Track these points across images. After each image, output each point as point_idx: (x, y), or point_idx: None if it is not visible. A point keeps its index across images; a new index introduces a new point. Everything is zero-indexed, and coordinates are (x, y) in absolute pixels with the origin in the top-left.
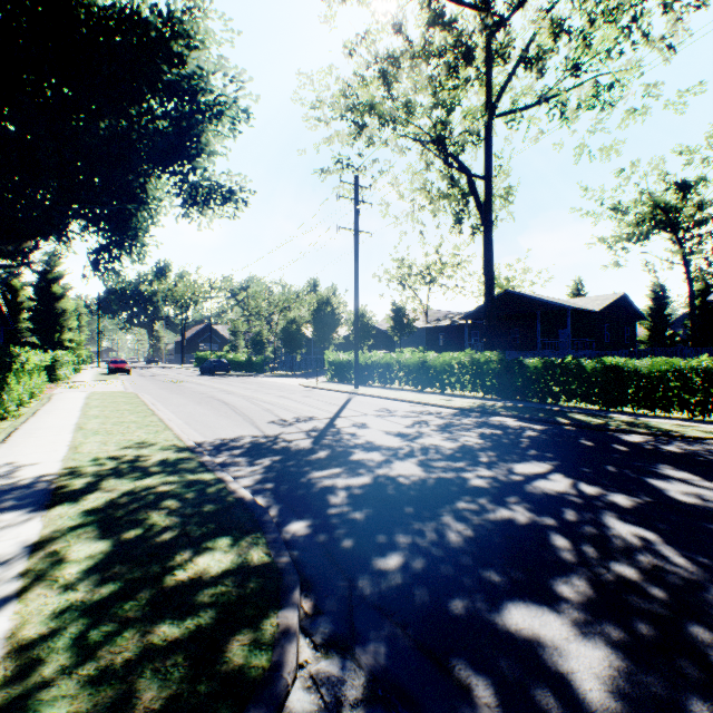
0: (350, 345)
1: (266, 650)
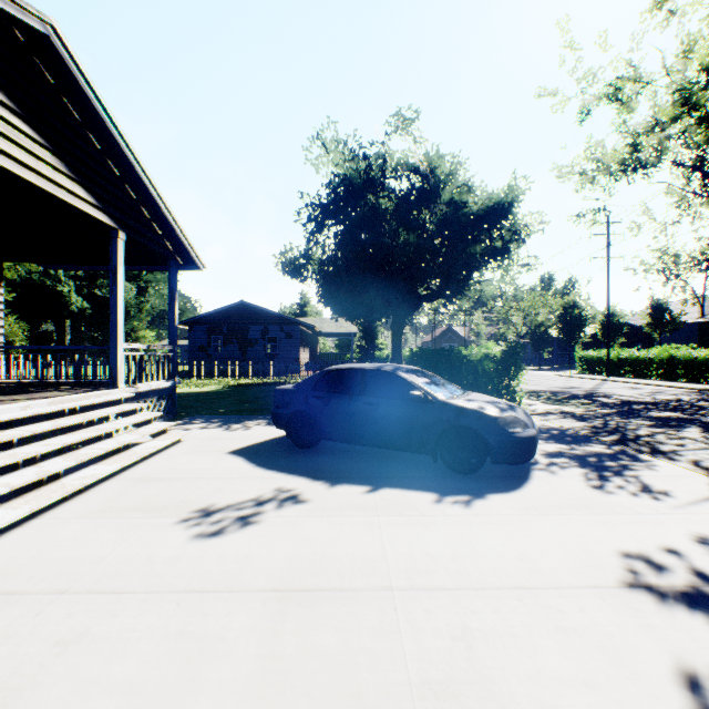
0: (596, 343)
1: (594, 406)
